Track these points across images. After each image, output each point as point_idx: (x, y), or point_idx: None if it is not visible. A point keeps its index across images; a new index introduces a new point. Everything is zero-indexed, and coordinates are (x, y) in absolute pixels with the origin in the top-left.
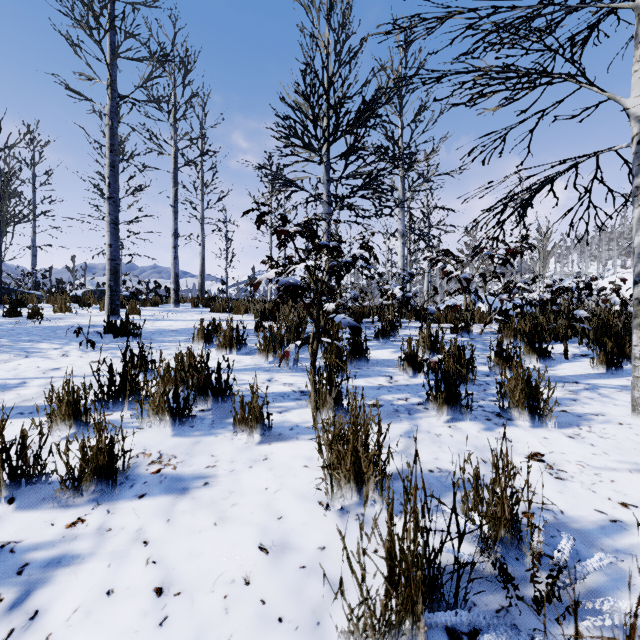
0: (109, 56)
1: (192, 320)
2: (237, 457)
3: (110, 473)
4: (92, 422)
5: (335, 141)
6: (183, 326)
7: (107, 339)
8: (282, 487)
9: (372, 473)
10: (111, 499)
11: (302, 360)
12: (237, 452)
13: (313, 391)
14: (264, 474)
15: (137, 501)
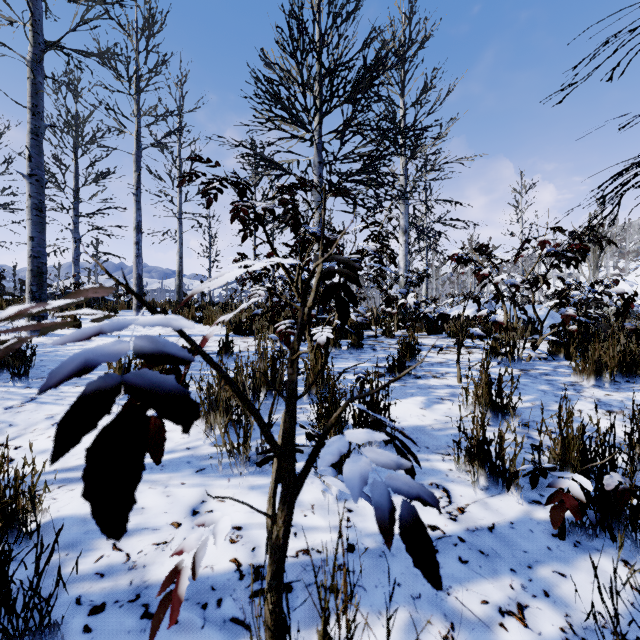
0: None
1: None
2: None
3: None
4: None
5: (329, 112)
6: None
7: None
8: None
9: None
10: None
11: (275, 431)
12: None
13: None
14: None
15: None
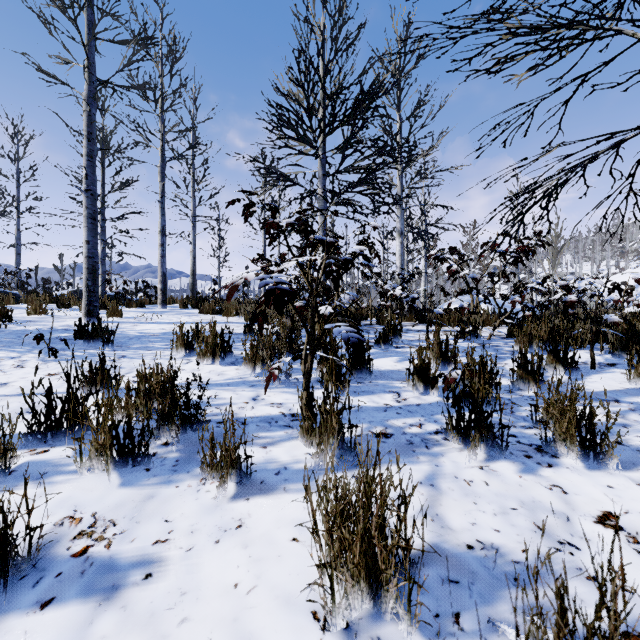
0: (86, 37)
1: (177, 323)
2: (200, 523)
3: (2, 566)
4: (18, 464)
5: (331, 133)
6: (166, 330)
7: (76, 346)
8: (259, 582)
9: (394, 573)
10: None
11: (294, 371)
12: (201, 514)
13: (306, 419)
14: (235, 555)
15: (36, 615)
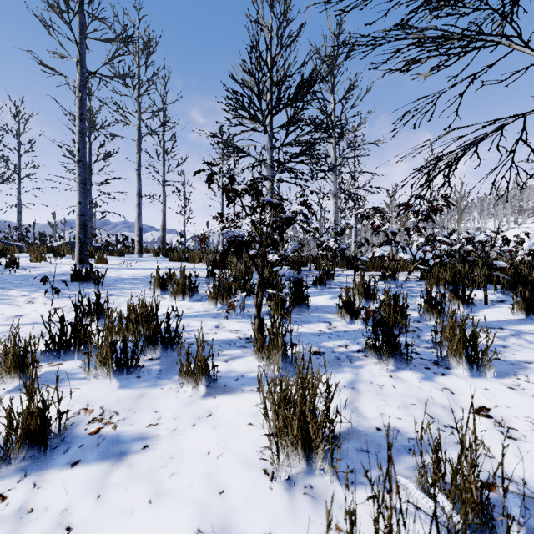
0: (79, 36)
1: (152, 268)
2: (181, 413)
3: (42, 438)
4: (40, 373)
5: (277, 113)
6: (143, 274)
7: (73, 286)
8: (225, 451)
9: (321, 440)
10: (41, 468)
11: (248, 306)
12: (181, 407)
13: (258, 340)
14: (207, 434)
15: (68, 470)
